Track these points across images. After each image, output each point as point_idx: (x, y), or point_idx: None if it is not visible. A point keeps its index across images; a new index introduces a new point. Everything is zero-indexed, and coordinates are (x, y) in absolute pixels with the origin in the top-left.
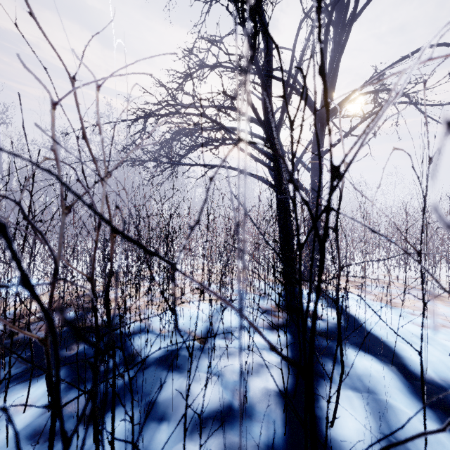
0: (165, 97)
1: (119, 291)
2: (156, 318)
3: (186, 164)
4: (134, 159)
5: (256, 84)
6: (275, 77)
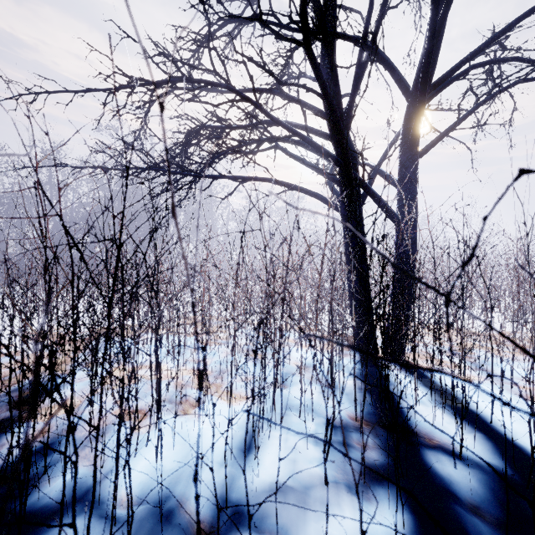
0: (173, 73)
1: (87, 378)
2: (124, 457)
3: (205, 176)
4: (124, 166)
5: (314, 37)
6: (342, 35)
